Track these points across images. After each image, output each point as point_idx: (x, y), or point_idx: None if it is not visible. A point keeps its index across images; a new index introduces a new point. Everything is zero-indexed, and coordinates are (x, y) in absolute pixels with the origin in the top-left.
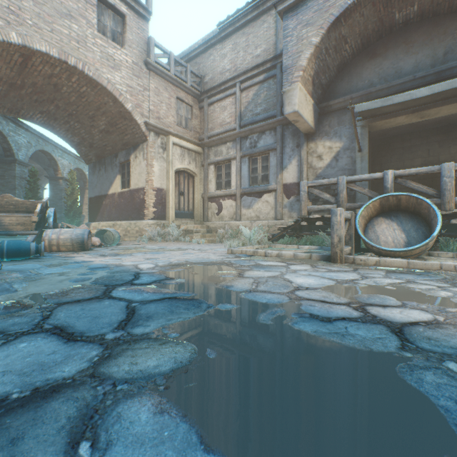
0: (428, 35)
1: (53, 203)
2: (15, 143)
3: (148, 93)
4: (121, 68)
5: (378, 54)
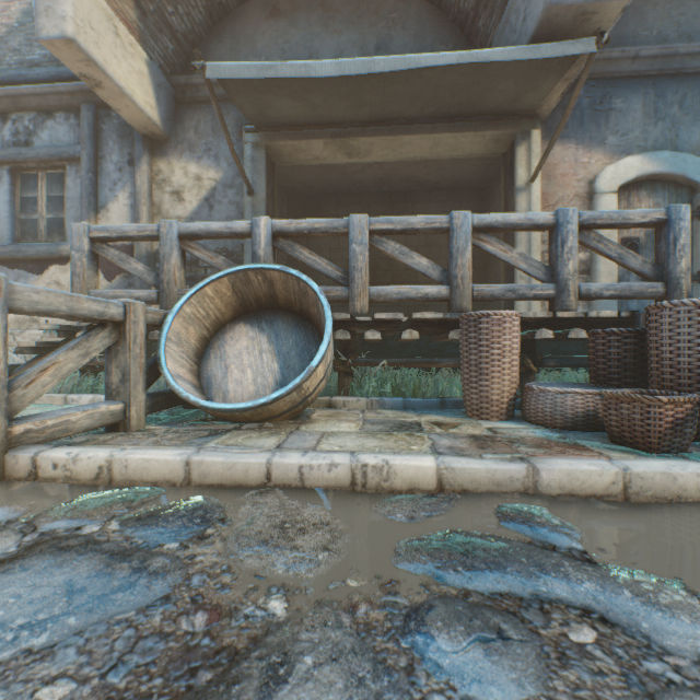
0: (356, 7)
1: None
2: None
3: None
4: None
5: (282, 12)
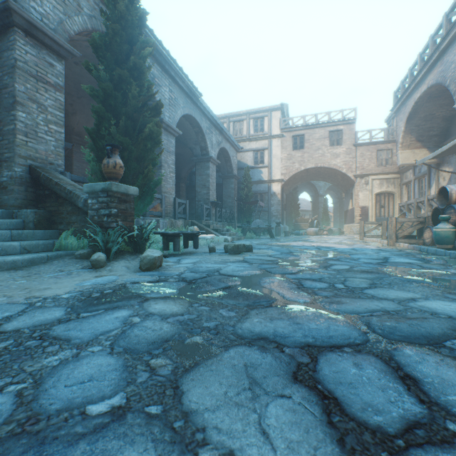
0: None
1: (340, 213)
2: (318, 187)
3: (355, 159)
4: (339, 155)
5: None
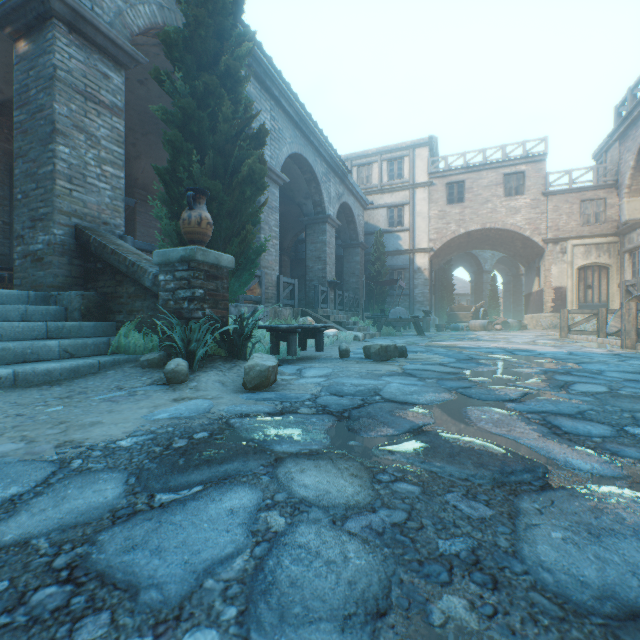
0: None
1: (515, 298)
2: (482, 259)
3: (544, 215)
4: (520, 210)
5: None
